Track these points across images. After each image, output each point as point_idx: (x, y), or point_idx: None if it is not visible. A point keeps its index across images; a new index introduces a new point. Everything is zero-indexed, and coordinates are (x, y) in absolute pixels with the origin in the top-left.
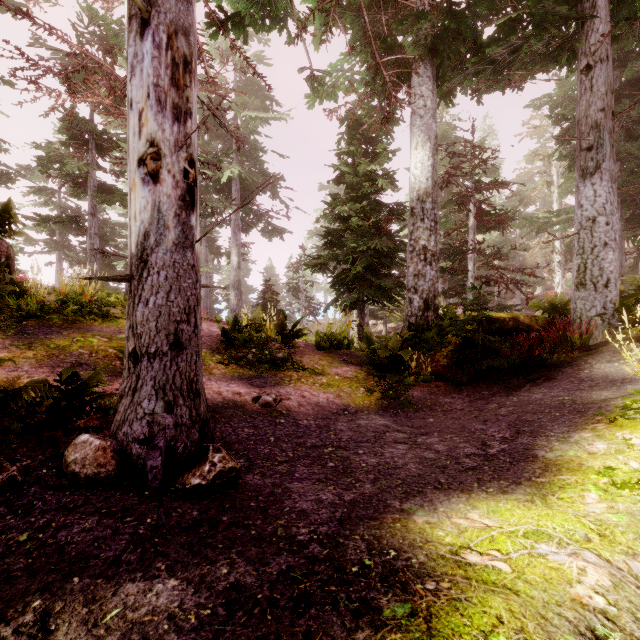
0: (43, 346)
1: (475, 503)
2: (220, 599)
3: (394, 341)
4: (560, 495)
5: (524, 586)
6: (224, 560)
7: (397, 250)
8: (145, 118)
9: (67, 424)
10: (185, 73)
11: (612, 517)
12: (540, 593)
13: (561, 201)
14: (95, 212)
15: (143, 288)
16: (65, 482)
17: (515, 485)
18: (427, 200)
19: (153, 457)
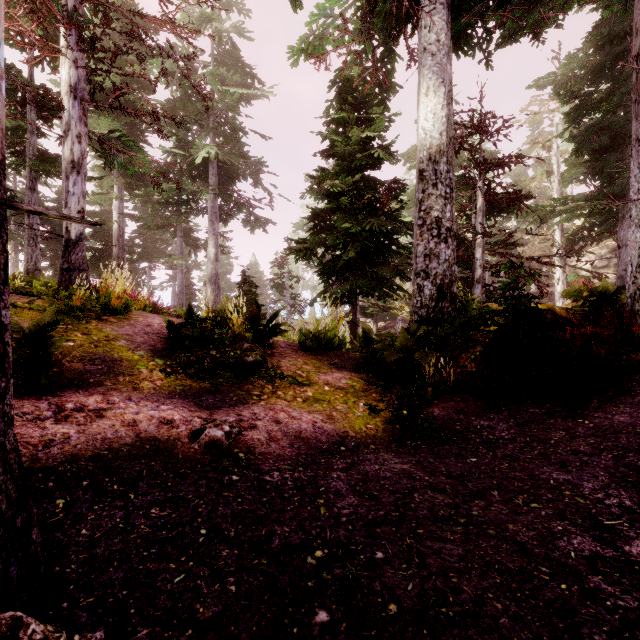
0: None
1: None
2: None
3: (402, 339)
4: None
5: None
6: None
7: (396, 233)
8: None
9: None
10: None
11: None
12: None
13: (561, 192)
14: (35, 186)
15: None
16: None
17: None
18: (441, 160)
19: None
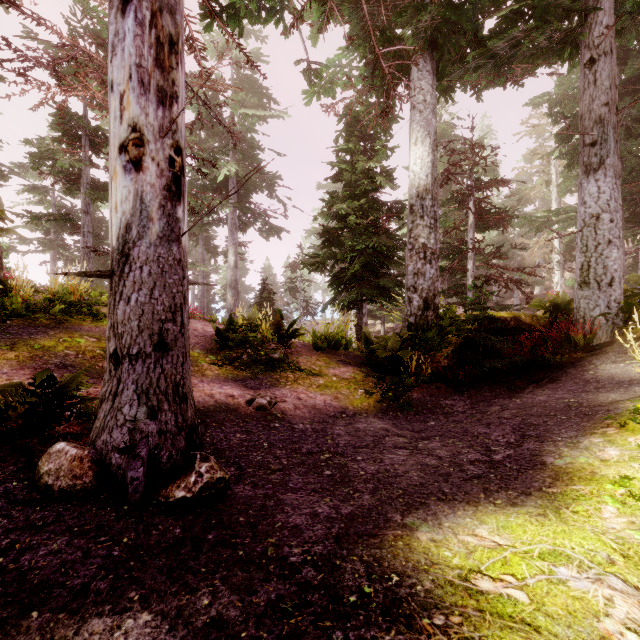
0: (26, 347)
1: (483, 517)
2: (198, 639)
3: (393, 341)
4: (575, 508)
5: (545, 621)
6: (206, 588)
7: (396, 249)
8: (127, 101)
9: (44, 431)
10: (171, 54)
11: (634, 534)
12: (564, 629)
13: (560, 200)
14: (88, 210)
15: (124, 284)
16: (36, 496)
17: (525, 496)
18: (427, 197)
19: (134, 467)
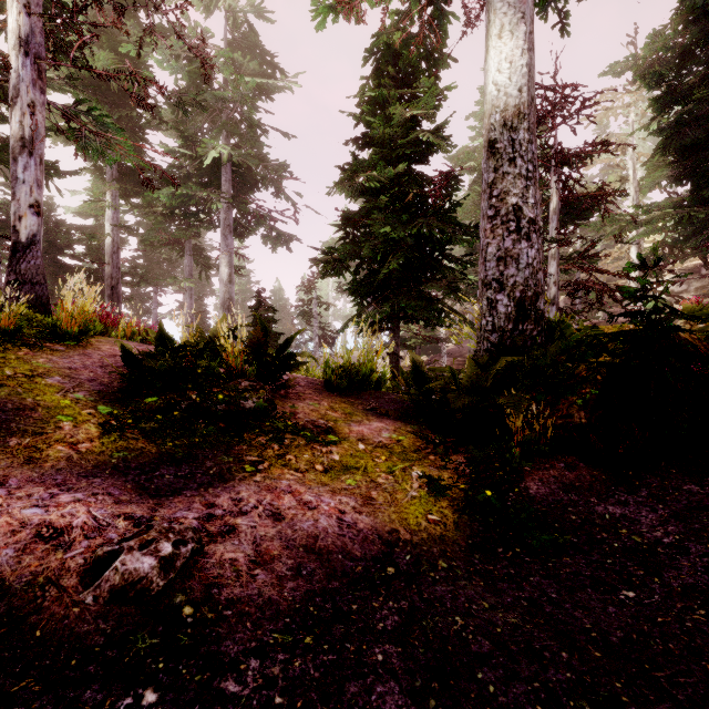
0: None
1: None
2: None
3: (471, 375)
4: None
5: None
6: None
7: (449, 241)
8: None
9: None
10: None
11: None
12: None
13: (638, 201)
14: None
15: None
16: None
17: None
18: (520, 126)
19: None
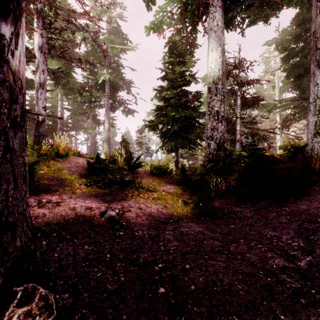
0: None
1: None
2: None
3: (200, 169)
4: None
5: None
6: None
7: (197, 118)
8: None
9: None
10: None
11: None
12: None
13: (280, 96)
14: None
15: None
16: None
17: None
18: (219, 83)
19: None
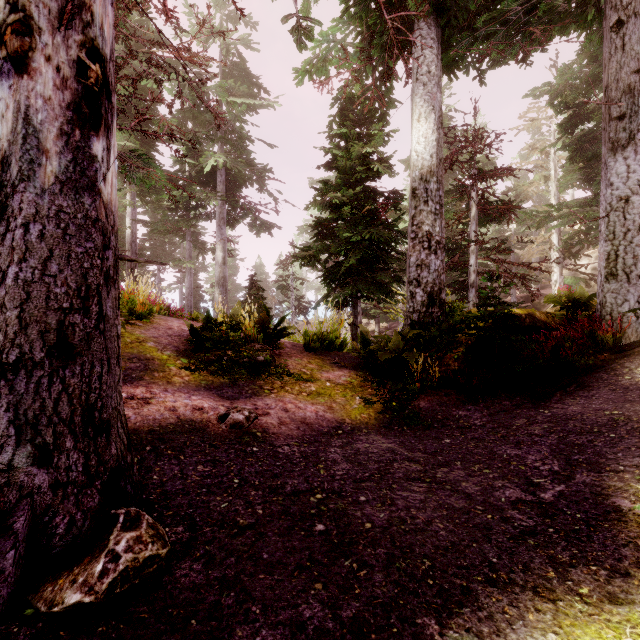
0: None
1: (576, 632)
2: None
3: (395, 341)
4: None
5: None
6: None
7: (394, 241)
8: None
9: None
10: None
11: None
12: None
13: (559, 196)
14: None
15: None
16: None
17: (621, 578)
18: (431, 180)
19: (0, 550)
